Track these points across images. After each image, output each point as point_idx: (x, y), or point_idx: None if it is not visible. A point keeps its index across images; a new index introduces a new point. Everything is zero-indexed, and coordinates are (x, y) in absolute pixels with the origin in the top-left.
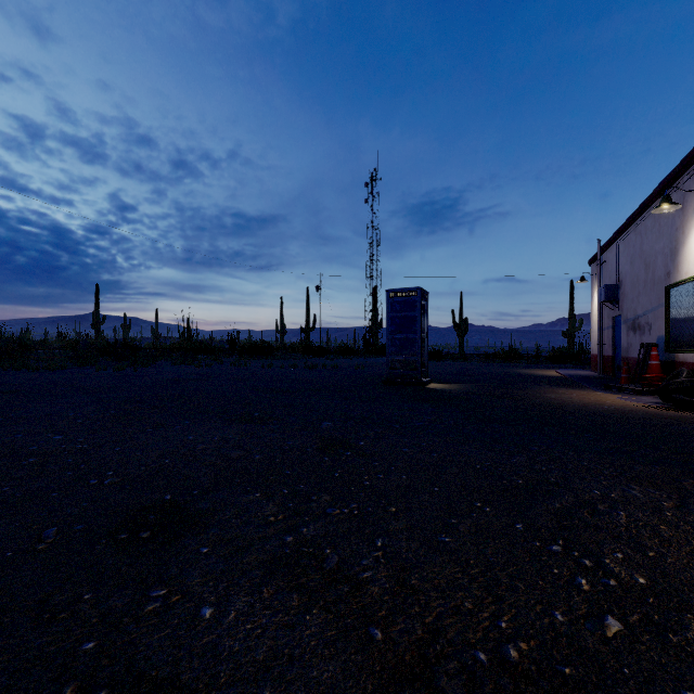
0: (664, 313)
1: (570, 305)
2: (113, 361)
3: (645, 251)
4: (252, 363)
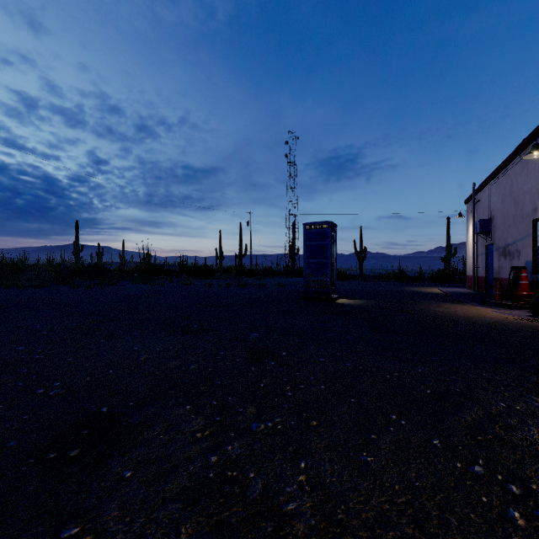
0: (531, 242)
1: (447, 236)
2: (86, 281)
3: (515, 191)
4: (196, 282)
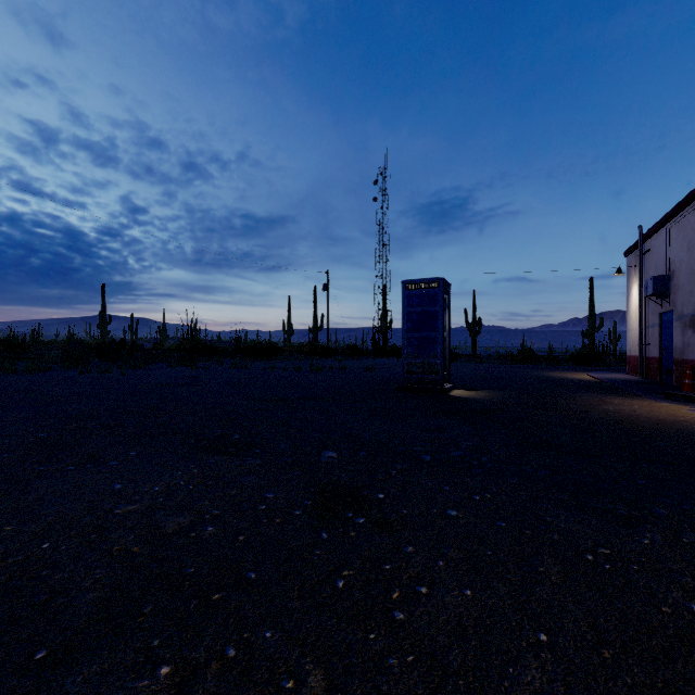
0: None
1: (590, 303)
2: (108, 362)
3: None
4: (254, 365)
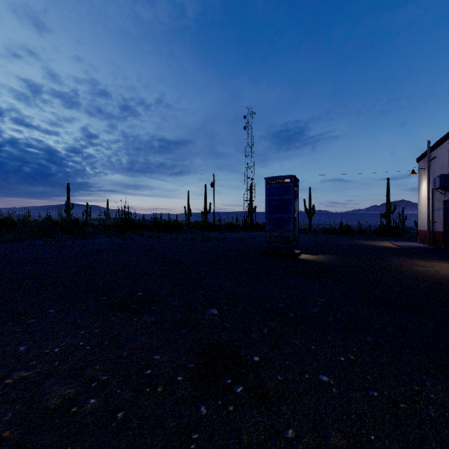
0: None
1: (387, 195)
2: (67, 234)
3: None
4: (164, 236)
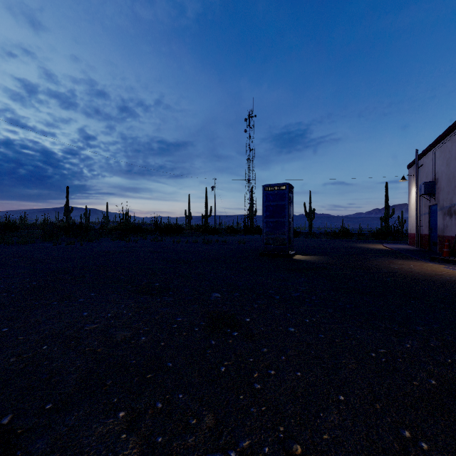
0: None
1: (386, 199)
2: (71, 238)
3: None
4: (167, 239)
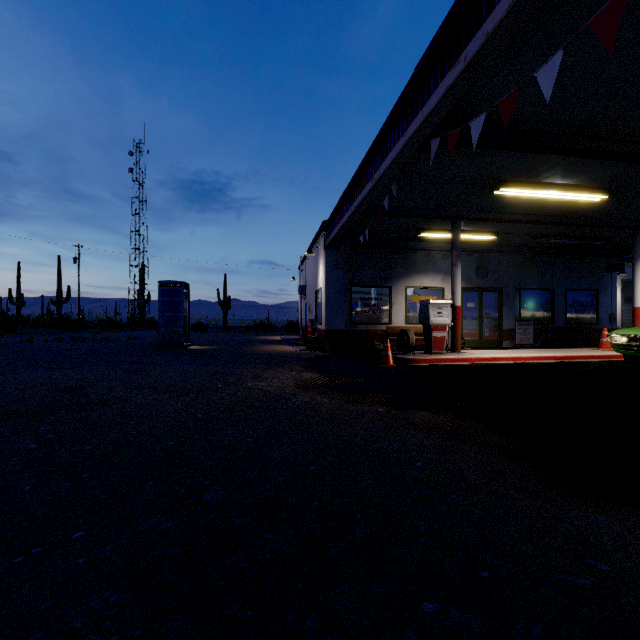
0: (315, 304)
1: None
2: None
3: (312, 270)
4: None
